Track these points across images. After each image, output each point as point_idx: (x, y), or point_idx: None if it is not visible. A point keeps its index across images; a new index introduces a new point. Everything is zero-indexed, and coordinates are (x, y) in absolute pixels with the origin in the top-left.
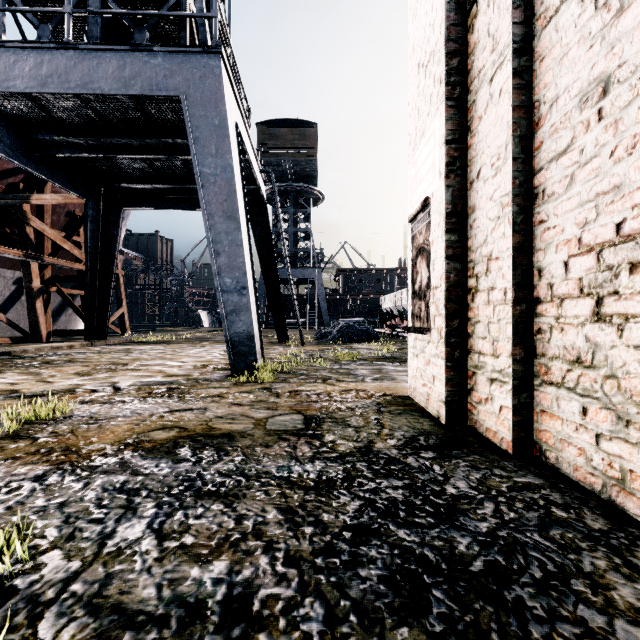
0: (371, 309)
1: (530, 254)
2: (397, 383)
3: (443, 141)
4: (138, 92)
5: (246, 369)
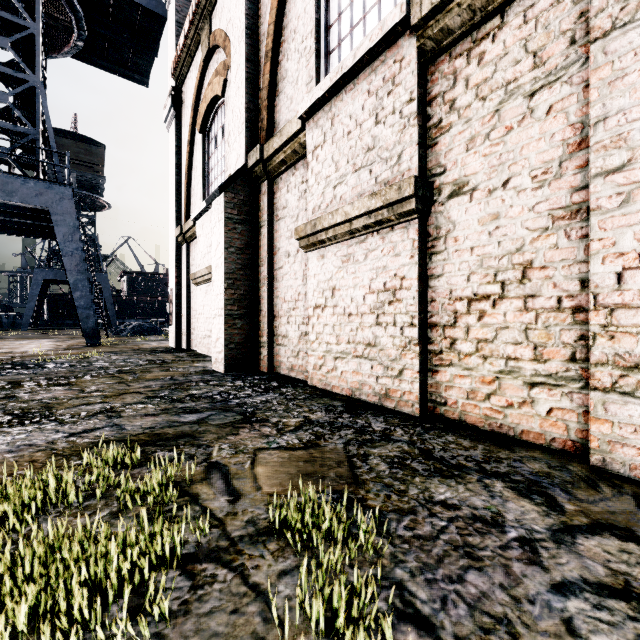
0: (159, 310)
1: (190, 308)
2: (166, 344)
3: (175, 276)
4: (20, 201)
5: (94, 343)
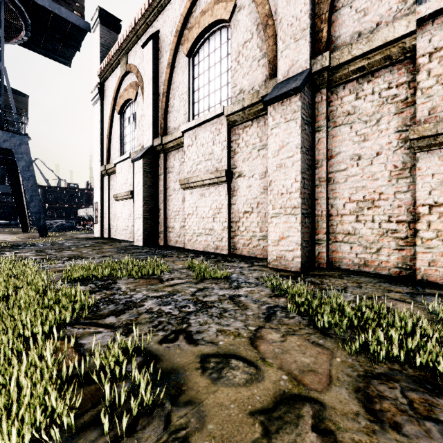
0: (66, 214)
1: (110, 214)
2: (91, 235)
3: (100, 195)
4: None
5: (44, 235)
